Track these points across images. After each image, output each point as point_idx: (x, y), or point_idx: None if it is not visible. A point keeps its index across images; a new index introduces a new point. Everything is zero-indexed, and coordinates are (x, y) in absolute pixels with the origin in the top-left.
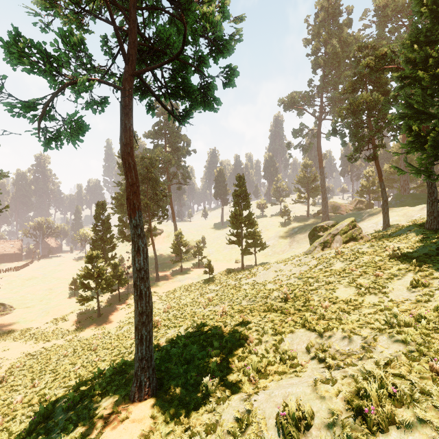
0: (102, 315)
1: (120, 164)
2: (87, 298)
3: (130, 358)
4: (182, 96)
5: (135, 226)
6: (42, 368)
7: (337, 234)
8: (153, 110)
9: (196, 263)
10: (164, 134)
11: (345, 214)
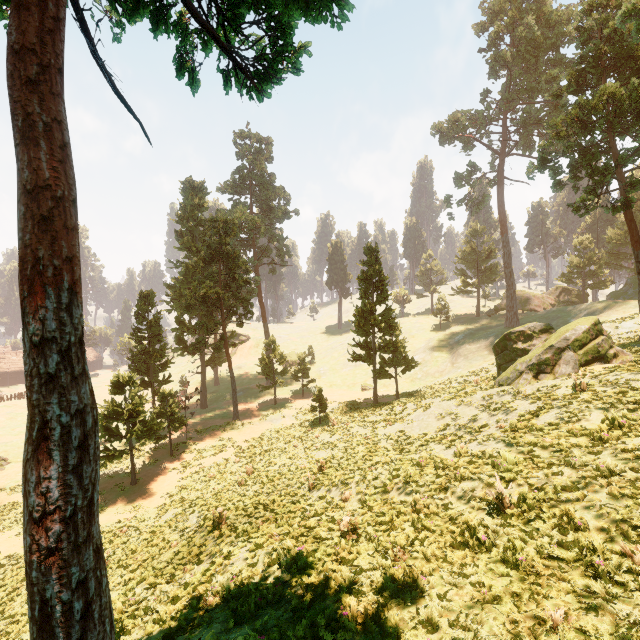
0: (139, 482)
1: (178, 232)
2: (112, 453)
3: (144, 628)
4: (249, 4)
5: (36, 345)
6: (3, 601)
7: (567, 349)
8: (191, 70)
9: (299, 390)
10: (248, 186)
11: (543, 311)
